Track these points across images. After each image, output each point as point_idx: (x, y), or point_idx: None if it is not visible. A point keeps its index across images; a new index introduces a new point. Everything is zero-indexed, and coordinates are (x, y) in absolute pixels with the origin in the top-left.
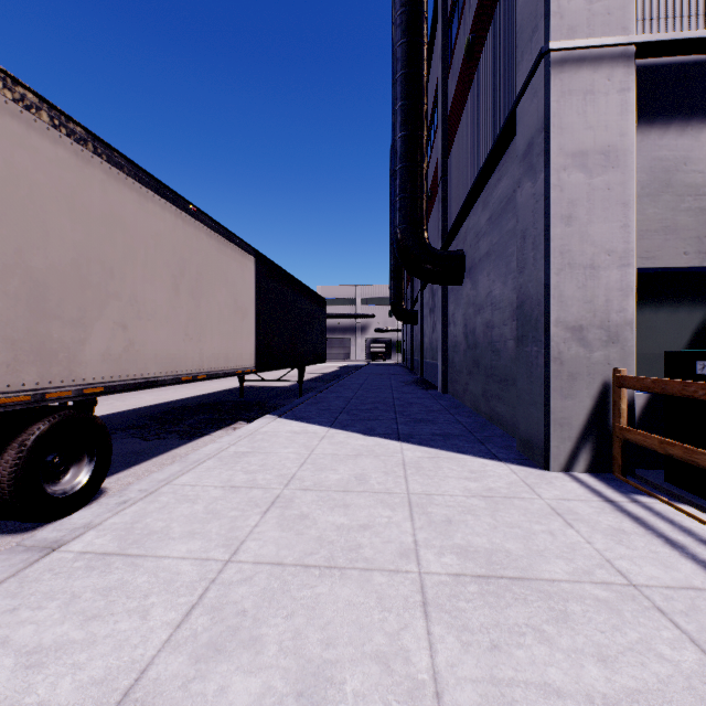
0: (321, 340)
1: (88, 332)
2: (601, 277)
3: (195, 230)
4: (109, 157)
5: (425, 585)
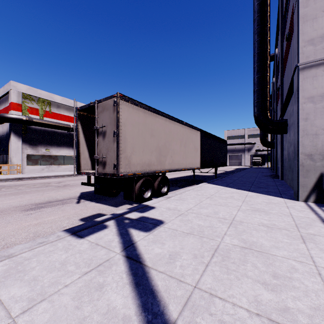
0: (224, 157)
1: (166, 158)
2: (320, 137)
3: (185, 128)
4: (169, 118)
5: (239, 209)
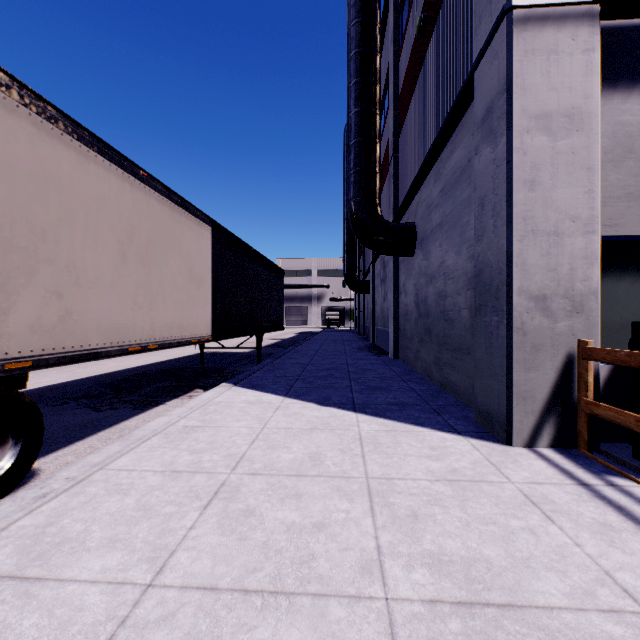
0: (279, 308)
1: (12, 301)
2: (565, 244)
3: (145, 195)
4: (40, 109)
5: (394, 621)
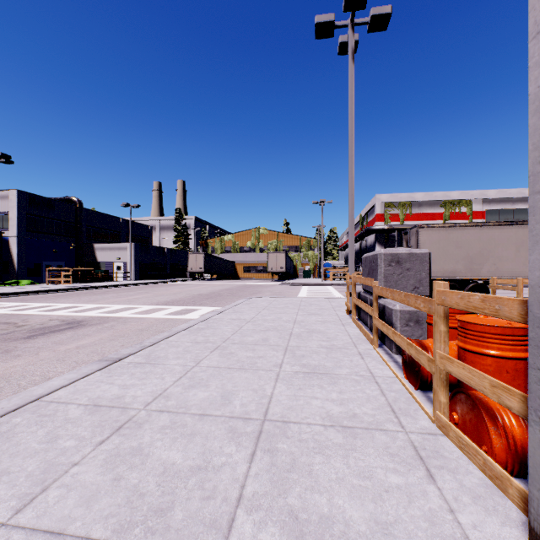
0: None
1: (482, 266)
2: None
3: None
4: (489, 225)
5: None
